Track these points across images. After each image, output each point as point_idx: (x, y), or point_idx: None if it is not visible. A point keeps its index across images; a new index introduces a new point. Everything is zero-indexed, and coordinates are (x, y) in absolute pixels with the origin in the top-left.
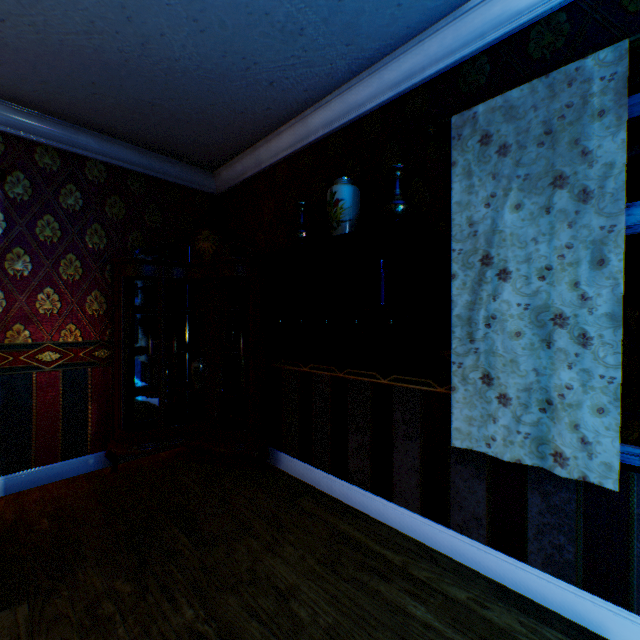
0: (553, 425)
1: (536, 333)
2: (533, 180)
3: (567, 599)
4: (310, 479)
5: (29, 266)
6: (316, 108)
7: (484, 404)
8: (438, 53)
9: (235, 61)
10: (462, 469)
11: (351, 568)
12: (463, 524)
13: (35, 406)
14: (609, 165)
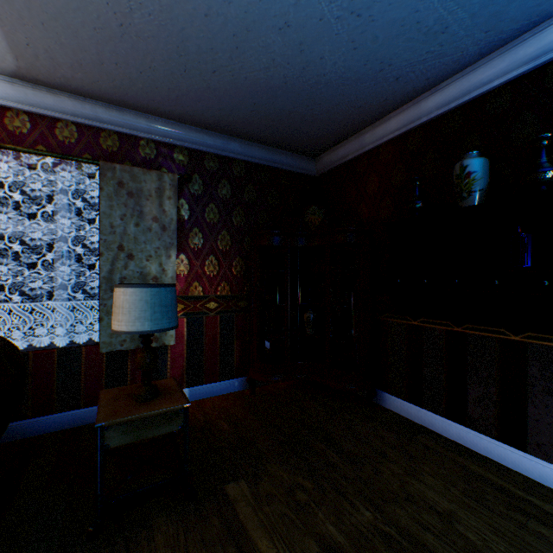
0: None
1: None
2: None
3: None
4: (420, 419)
5: (201, 241)
6: (432, 92)
7: None
8: None
9: (372, 66)
10: None
11: (500, 506)
12: None
13: (204, 340)
14: None
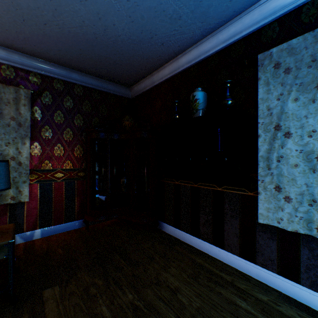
0: (317, 213)
1: (306, 165)
2: (305, 85)
3: None
4: (179, 236)
5: (51, 134)
6: (183, 54)
7: (276, 201)
8: (249, 23)
9: (146, 34)
10: (263, 234)
11: (205, 281)
12: (263, 262)
13: (53, 198)
14: None
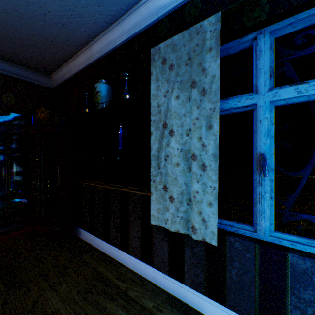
0: (192, 212)
1: (185, 164)
2: (184, 83)
3: (200, 302)
4: (94, 243)
5: None
6: (94, 42)
7: (164, 201)
8: (147, 15)
9: (36, 9)
10: (158, 236)
11: (95, 295)
12: (158, 265)
13: None
14: (213, 76)
